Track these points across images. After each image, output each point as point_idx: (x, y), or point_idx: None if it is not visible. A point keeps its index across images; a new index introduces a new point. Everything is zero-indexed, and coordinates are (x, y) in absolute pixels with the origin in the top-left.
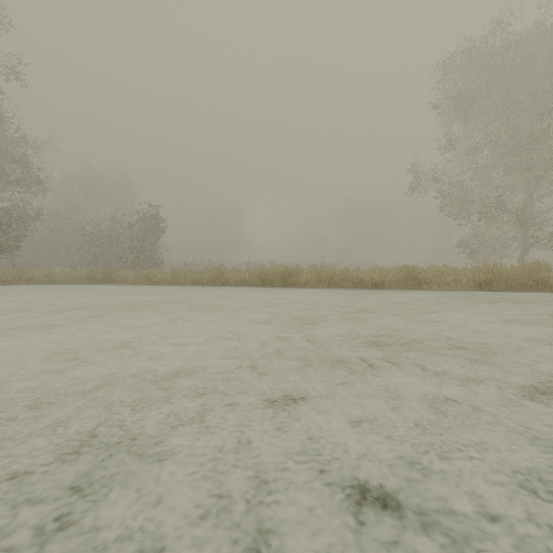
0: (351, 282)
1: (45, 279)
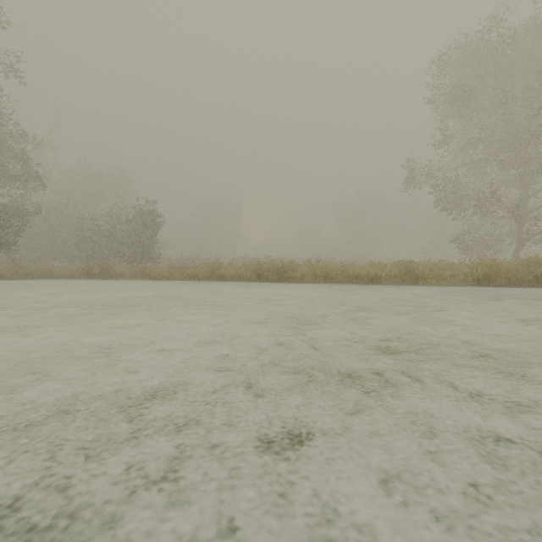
0: (347, 277)
1: (42, 274)
